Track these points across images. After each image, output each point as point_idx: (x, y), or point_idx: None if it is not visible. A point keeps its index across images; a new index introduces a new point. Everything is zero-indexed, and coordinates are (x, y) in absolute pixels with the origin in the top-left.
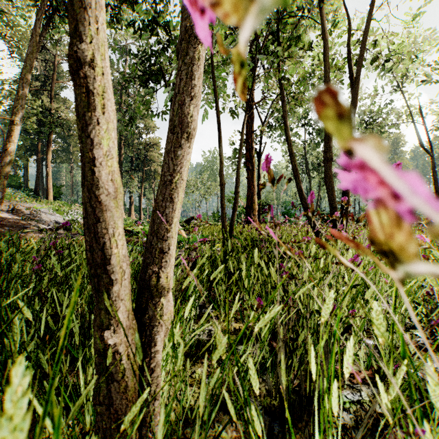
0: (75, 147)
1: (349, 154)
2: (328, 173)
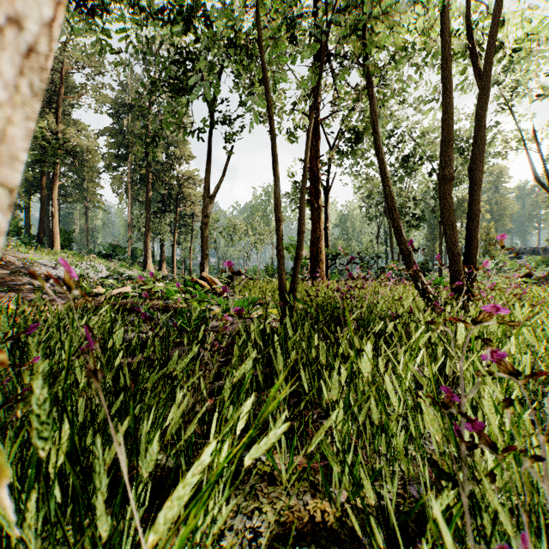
0: (90, 183)
1: (477, 172)
2: (447, 200)
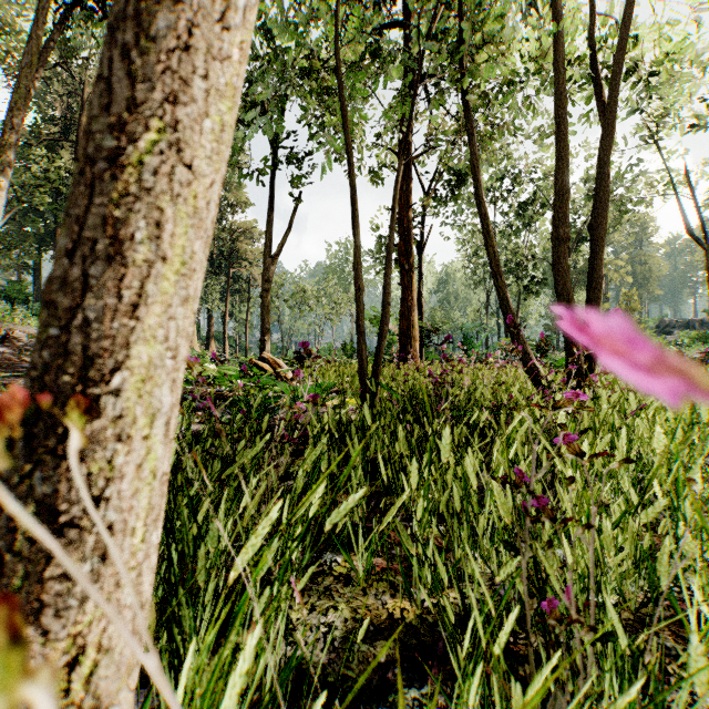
0: None
1: (599, 231)
2: (562, 265)
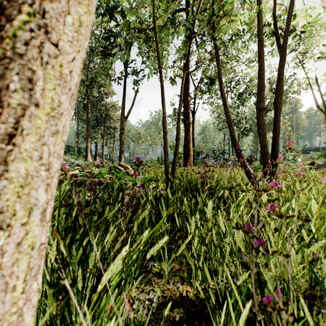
0: None
1: (278, 105)
2: (261, 121)
